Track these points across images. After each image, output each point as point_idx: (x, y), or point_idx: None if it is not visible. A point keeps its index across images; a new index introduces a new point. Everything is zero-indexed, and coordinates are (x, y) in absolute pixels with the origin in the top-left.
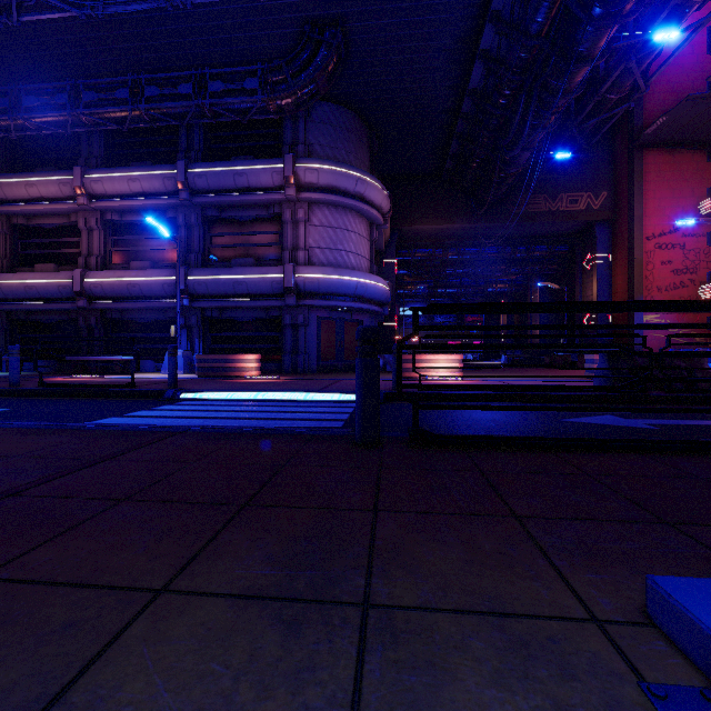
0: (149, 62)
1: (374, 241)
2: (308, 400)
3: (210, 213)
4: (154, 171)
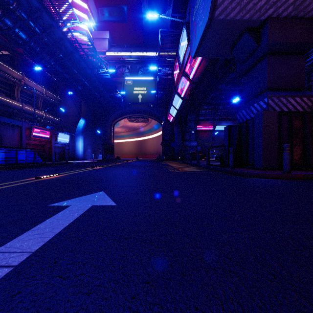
0: None
1: None
2: None
3: None
4: None
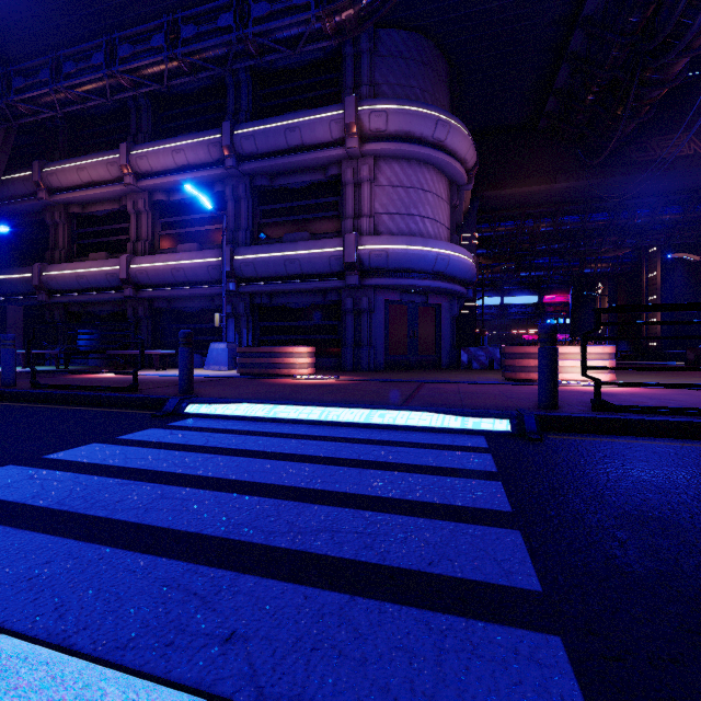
0: (190, 6)
1: (455, 206)
2: (386, 425)
3: (259, 183)
4: (199, 138)
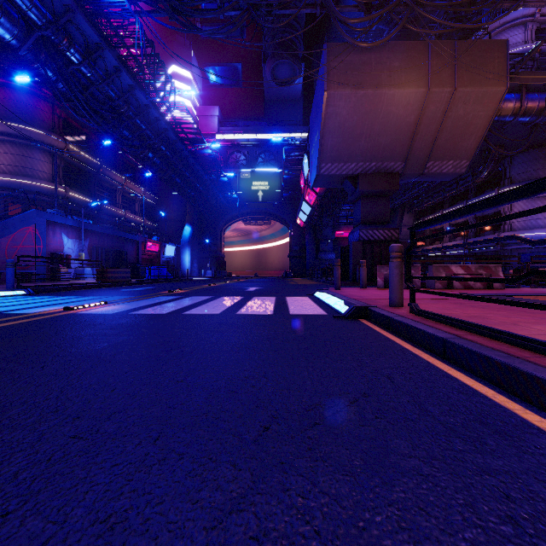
0: None
1: None
2: None
3: (478, 215)
4: (458, 206)
